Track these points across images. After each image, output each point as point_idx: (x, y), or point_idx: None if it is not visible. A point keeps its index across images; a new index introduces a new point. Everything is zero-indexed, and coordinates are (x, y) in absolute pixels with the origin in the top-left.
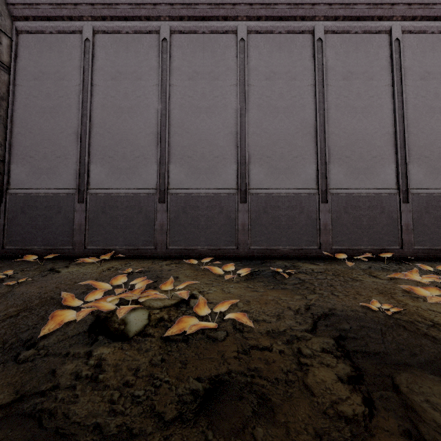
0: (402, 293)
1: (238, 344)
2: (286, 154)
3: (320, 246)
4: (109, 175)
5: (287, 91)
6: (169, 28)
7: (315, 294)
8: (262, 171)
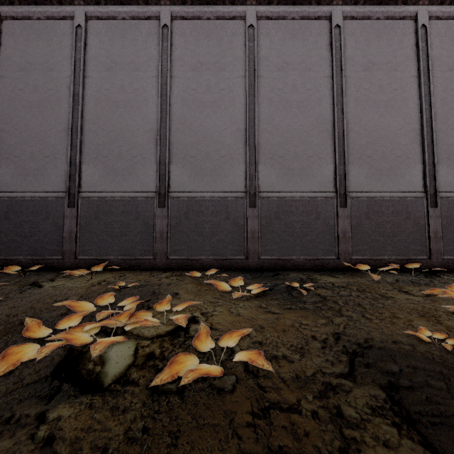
0: (448, 316)
1: (252, 399)
2: (300, 153)
3: (339, 256)
4: (103, 176)
5: (301, 83)
6: (170, 13)
7: (342, 317)
8: (273, 173)
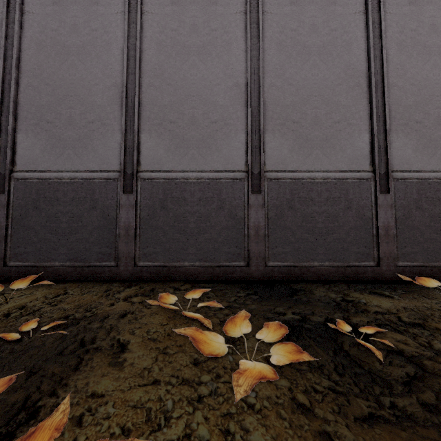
0: None
1: None
2: (322, 117)
3: (379, 261)
4: (47, 150)
5: (323, 21)
6: None
7: None
8: (285, 144)
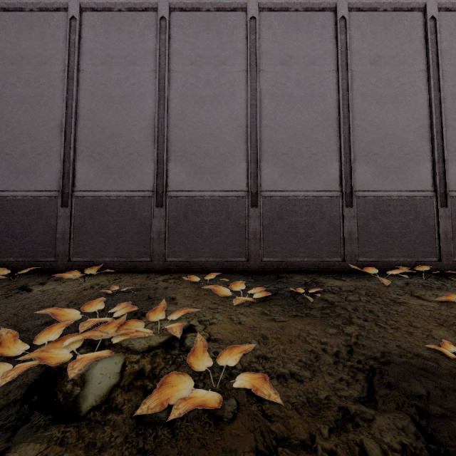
0: None
1: (256, 432)
2: (304, 150)
3: (344, 258)
4: (99, 175)
5: (305, 77)
6: (169, 5)
7: (353, 326)
8: (276, 171)
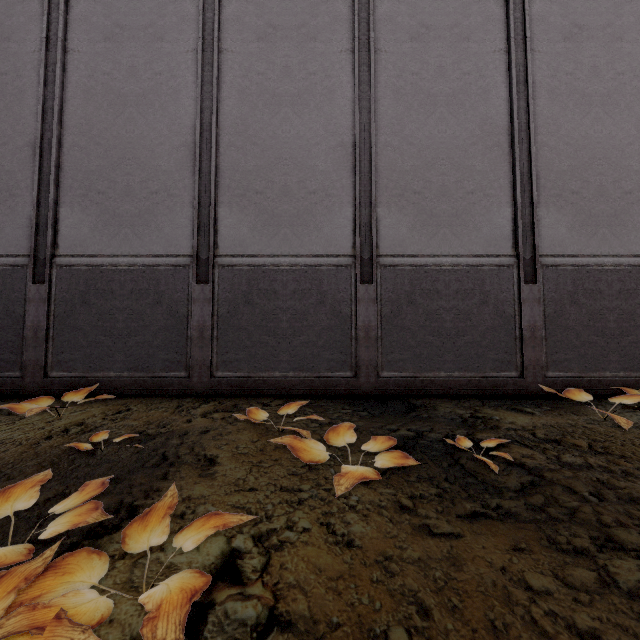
0: None
1: None
2: (451, 186)
3: (523, 371)
4: (98, 228)
5: (453, 62)
6: None
7: (630, 559)
8: (403, 221)
